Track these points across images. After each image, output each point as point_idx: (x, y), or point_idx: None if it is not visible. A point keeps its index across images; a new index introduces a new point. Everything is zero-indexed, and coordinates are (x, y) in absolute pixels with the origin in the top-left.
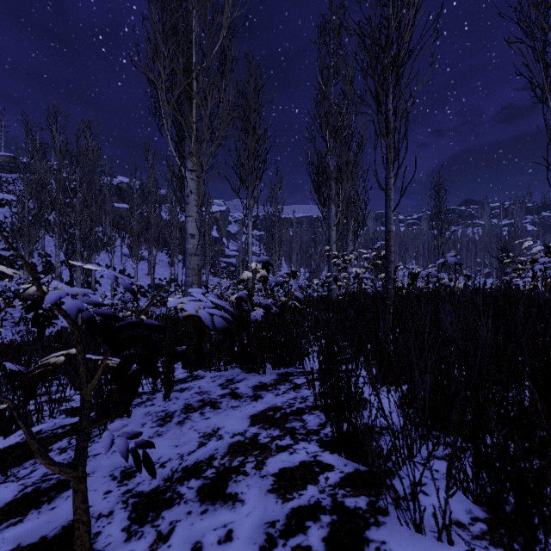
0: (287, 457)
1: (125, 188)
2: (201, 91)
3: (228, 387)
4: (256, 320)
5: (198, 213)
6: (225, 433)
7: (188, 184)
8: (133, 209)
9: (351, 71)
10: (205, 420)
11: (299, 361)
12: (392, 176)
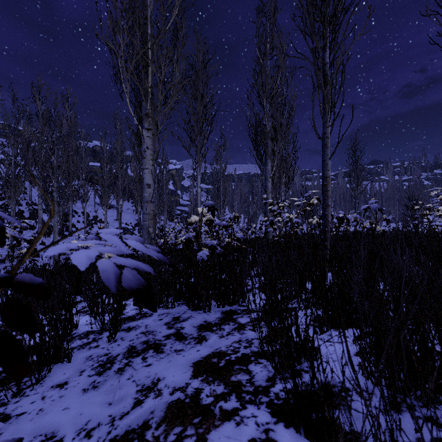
0: (233, 431)
1: (99, 150)
2: (156, 59)
3: (174, 327)
4: (203, 259)
5: (153, 166)
6: (164, 387)
7: (145, 141)
8: (103, 166)
9: (285, 46)
10: (146, 367)
11: (242, 298)
12: (329, 125)
